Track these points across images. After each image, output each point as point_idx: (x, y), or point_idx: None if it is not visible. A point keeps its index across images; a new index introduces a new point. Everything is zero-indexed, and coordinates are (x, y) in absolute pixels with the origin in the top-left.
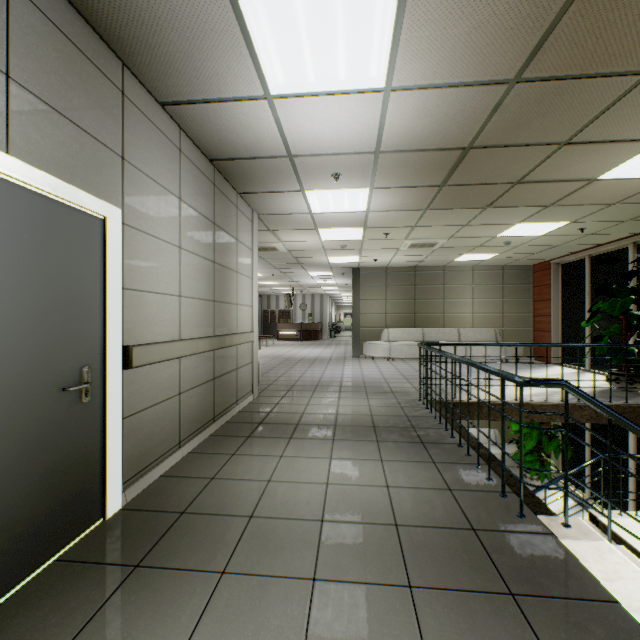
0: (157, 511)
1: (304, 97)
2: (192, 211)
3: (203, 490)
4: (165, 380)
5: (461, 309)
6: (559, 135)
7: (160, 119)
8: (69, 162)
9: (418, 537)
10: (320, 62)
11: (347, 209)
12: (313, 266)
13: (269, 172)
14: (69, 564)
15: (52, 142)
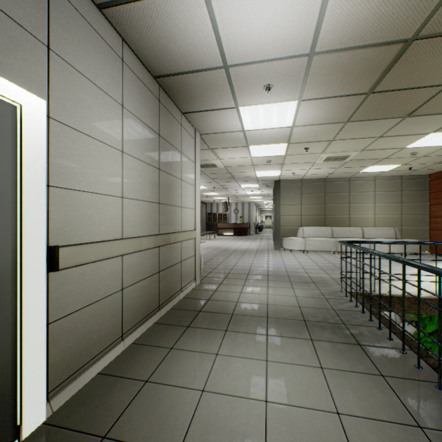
0: (77, 431)
1: None
2: (136, 120)
3: (133, 399)
4: (105, 278)
5: (364, 212)
6: None
7: (99, 23)
8: None
9: None
10: None
11: (275, 125)
12: (244, 180)
13: (207, 88)
14: None
15: None
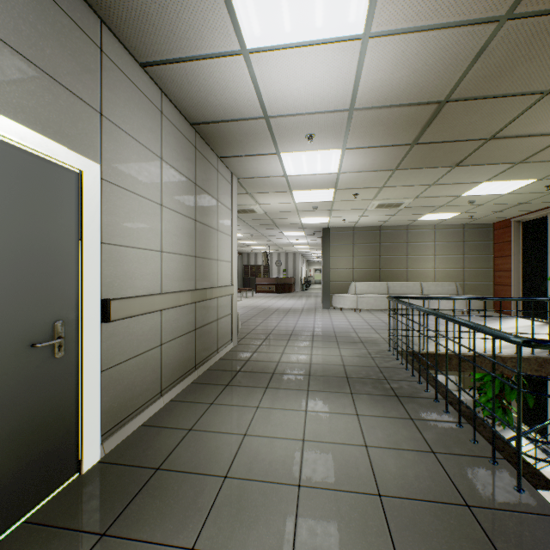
0: (132, 466)
1: (280, 50)
2: (174, 171)
3: (180, 443)
4: (146, 332)
5: (423, 265)
6: (544, 82)
7: (141, 80)
8: (40, 112)
9: (406, 513)
10: (297, 6)
11: (319, 171)
12: (287, 227)
13: (246, 135)
14: (36, 528)
15: (20, 90)
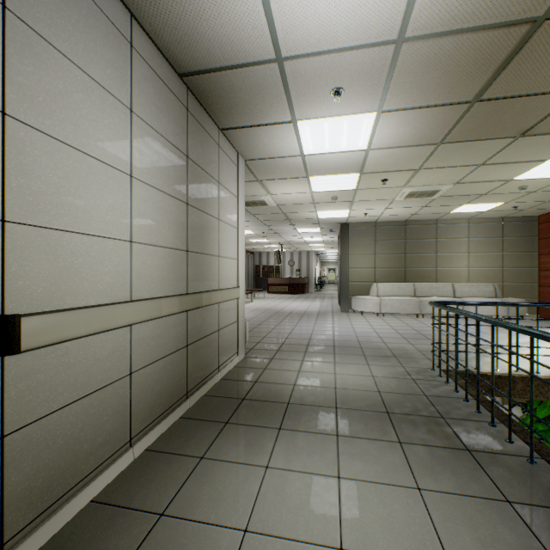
0: None
1: None
2: (152, 132)
3: (139, 548)
4: (103, 359)
5: (455, 263)
6: None
7: None
8: None
9: None
10: None
11: (344, 147)
12: (301, 222)
13: (253, 92)
14: None
15: None
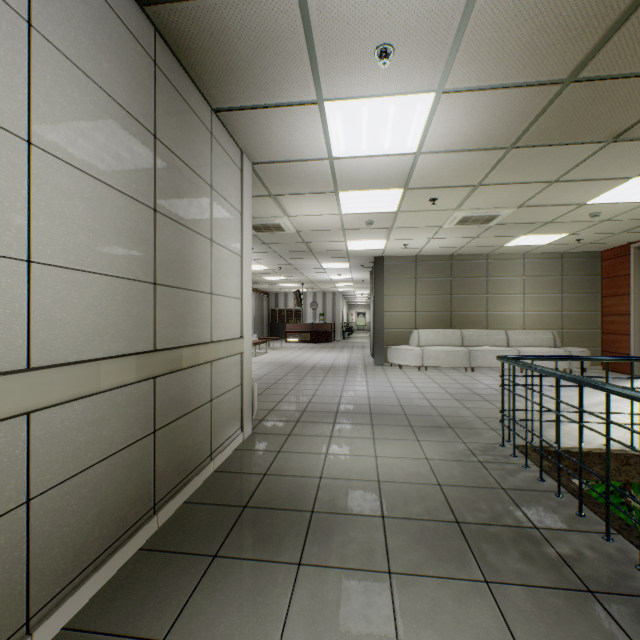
0: None
1: None
2: (81, 78)
3: None
4: None
5: (509, 306)
6: None
7: None
8: None
9: None
10: None
11: (387, 148)
12: (327, 255)
13: (259, 44)
14: None
15: None
